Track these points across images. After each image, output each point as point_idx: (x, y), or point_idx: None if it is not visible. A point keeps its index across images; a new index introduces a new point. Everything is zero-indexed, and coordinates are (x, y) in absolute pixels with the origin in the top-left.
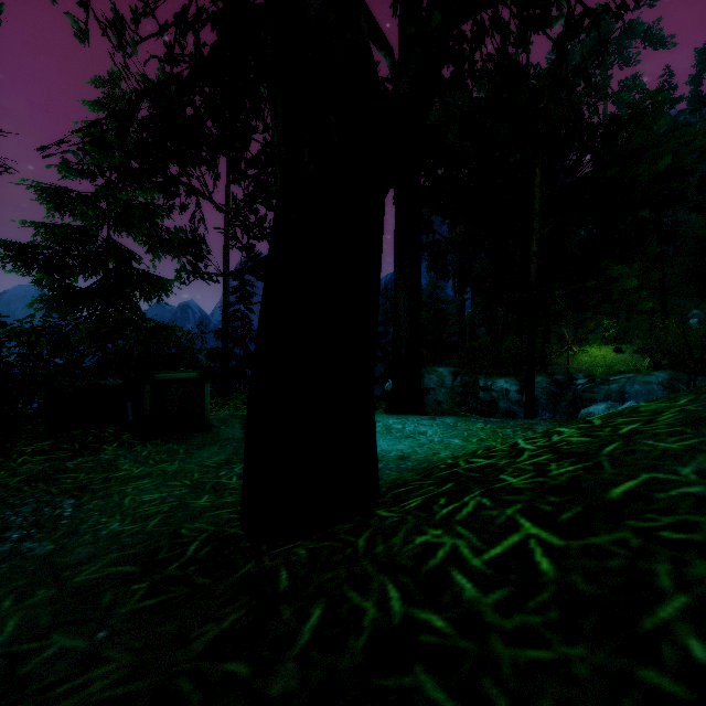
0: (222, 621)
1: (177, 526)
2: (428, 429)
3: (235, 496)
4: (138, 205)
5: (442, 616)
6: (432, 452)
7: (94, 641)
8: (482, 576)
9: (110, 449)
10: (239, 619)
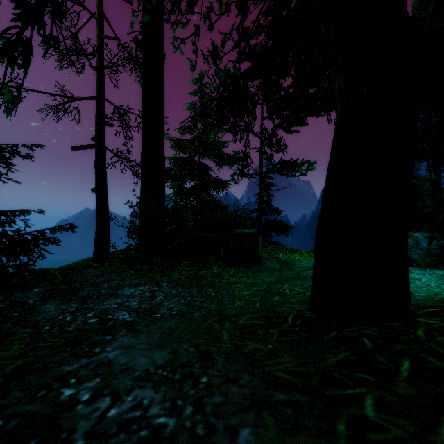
0: (337, 355)
1: (272, 308)
2: (421, 277)
3: (295, 299)
4: (213, 142)
5: None
6: (433, 293)
7: (268, 348)
8: None
9: (215, 268)
10: (348, 356)
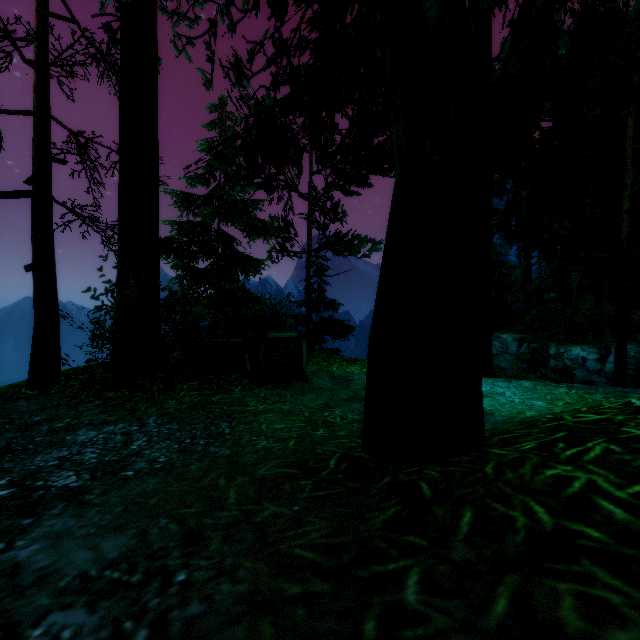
0: (385, 511)
1: (311, 447)
2: (505, 390)
3: (346, 431)
4: (240, 201)
5: (597, 529)
6: (517, 411)
7: (293, 511)
8: (631, 505)
9: (237, 390)
10: (399, 511)
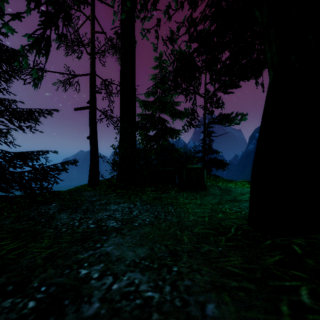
0: (273, 257)
1: (218, 222)
2: None
3: (234, 216)
4: (169, 102)
5: None
6: None
7: (219, 250)
8: None
9: (172, 192)
10: (282, 258)
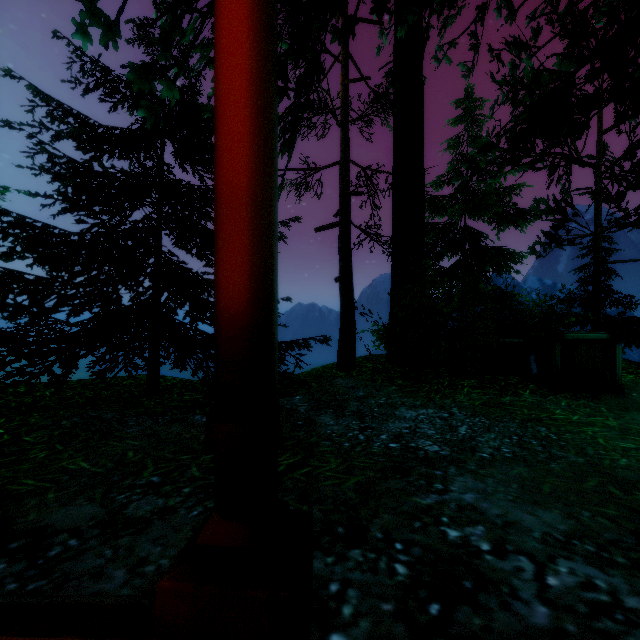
0: None
1: None
2: None
3: None
4: (493, 191)
5: None
6: None
7: None
8: None
9: (526, 394)
10: None
